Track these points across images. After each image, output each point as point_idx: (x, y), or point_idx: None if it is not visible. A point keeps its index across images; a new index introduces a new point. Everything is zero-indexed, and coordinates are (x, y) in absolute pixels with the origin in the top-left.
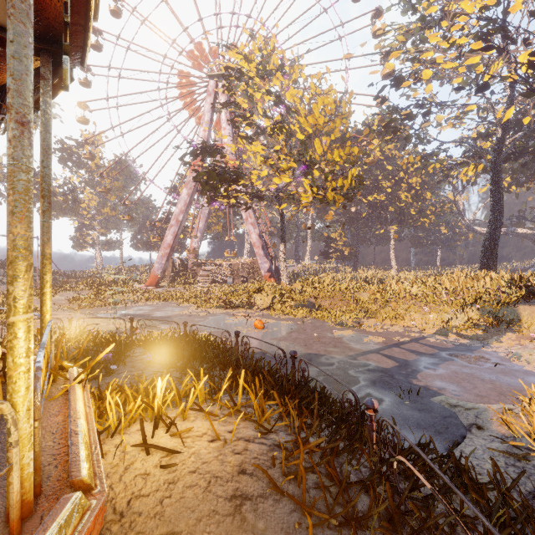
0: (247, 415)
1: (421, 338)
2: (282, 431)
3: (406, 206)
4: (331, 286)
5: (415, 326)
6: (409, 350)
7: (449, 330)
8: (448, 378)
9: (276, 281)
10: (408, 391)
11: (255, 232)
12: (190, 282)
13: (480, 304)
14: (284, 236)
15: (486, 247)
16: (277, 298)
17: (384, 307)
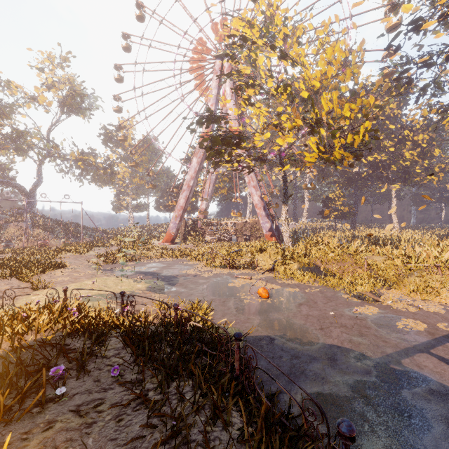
0: None
1: None
2: None
3: (410, 165)
4: (338, 249)
5: None
6: None
7: None
8: None
9: (277, 240)
10: None
11: (257, 194)
12: (199, 240)
13: None
14: (287, 197)
15: None
16: (280, 260)
17: (407, 276)
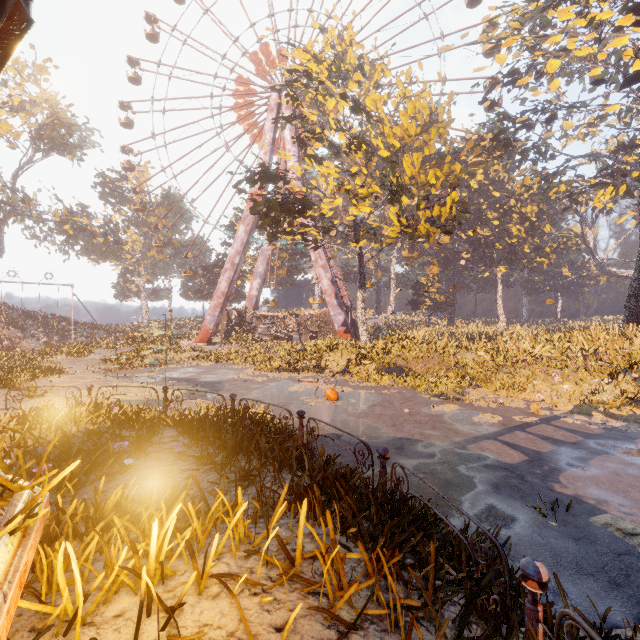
0: (310, 586)
1: (554, 418)
2: (373, 623)
3: (518, 243)
4: (424, 344)
5: (542, 400)
6: (539, 436)
7: (592, 407)
8: (607, 483)
9: (352, 337)
10: (551, 504)
11: (326, 277)
12: (247, 339)
13: (637, 372)
14: (363, 281)
15: (634, 293)
16: (355, 360)
17: (496, 373)
